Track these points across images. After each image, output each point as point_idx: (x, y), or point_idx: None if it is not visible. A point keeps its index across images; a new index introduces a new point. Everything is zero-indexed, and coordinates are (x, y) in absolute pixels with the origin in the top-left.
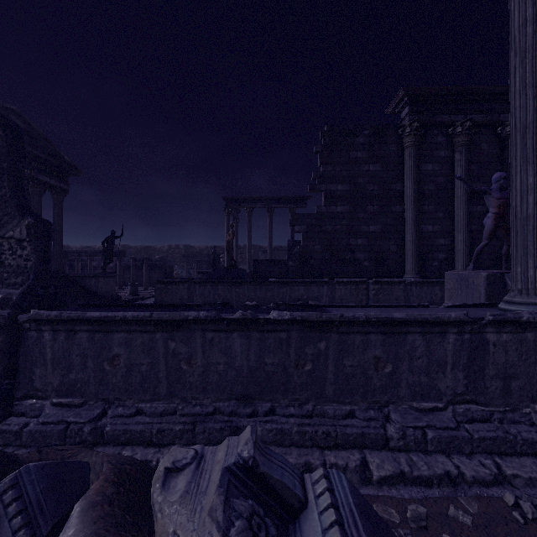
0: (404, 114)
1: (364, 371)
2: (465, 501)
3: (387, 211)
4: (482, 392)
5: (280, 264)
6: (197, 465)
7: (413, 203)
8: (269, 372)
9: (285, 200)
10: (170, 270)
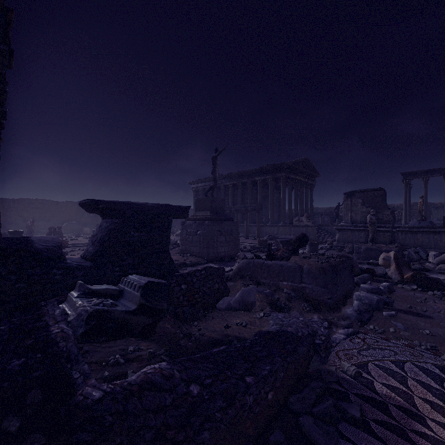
0: None
1: None
2: None
3: None
4: None
5: None
6: None
7: None
8: None
9: None
10: None
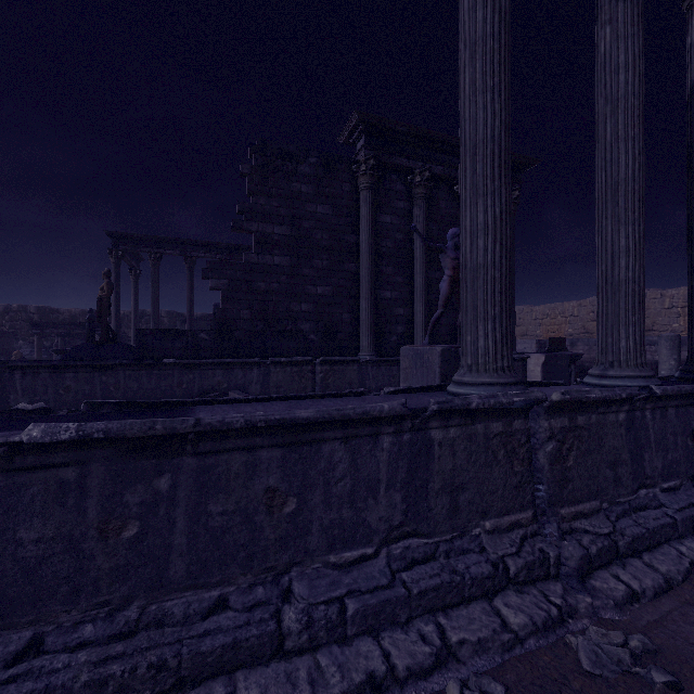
0: (359, 147)
1: (248, 518)
2: None
3: (339, 269)
4: (425, 517)
5: (186, 337)
6: None
7: (369, 261)
8: (30, 561)
9: (214, 247)
10: None
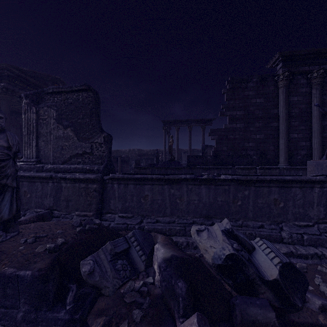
0: (278, 67)
1: (268, 205)
2: (326, 265)
3: (267, 126)
4: None
5: (202, 158)
6: (207, 230)
7: (284, 121)
8: (219, 205)
9: (199, 121)
10: (138, 162)
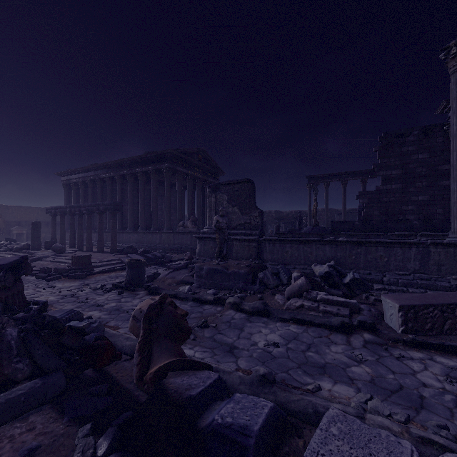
0: (449, 114)
1: (375, 260)
2: None
3: (434, 185)
4: (427, 270)
5: (349, 223)
6: (321, 265)
7: None
8: (339, 258)
9: (357, 173)
10: (278, 228)
